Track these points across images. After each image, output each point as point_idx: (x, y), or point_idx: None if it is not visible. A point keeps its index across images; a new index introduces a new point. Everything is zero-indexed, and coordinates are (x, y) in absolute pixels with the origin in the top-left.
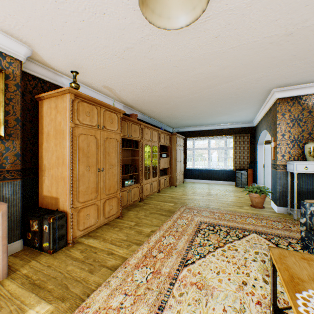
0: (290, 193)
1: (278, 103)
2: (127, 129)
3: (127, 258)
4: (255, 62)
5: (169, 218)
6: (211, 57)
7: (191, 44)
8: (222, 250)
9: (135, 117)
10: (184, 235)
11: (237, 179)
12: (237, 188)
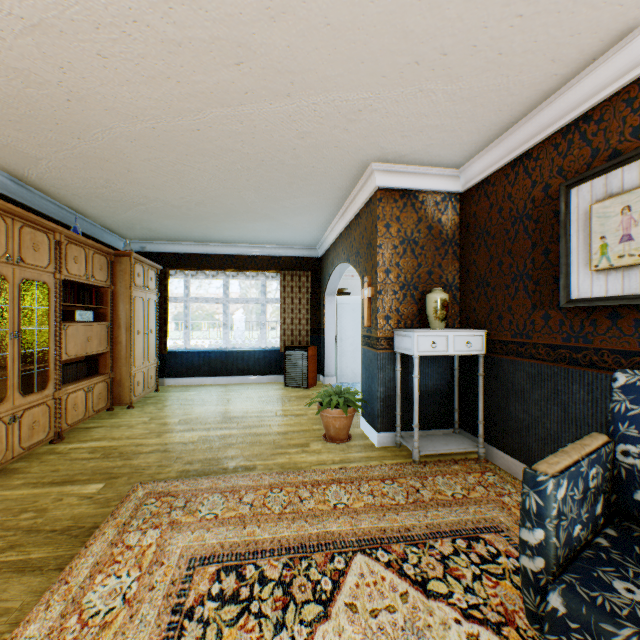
0: (400, 399)
1: (380, 199)
2: None
3: None
4: (363, 33)
5: (49, 588)
6: None
7: None
8: None
9: None
10: None
11: (288, 370)
12: (290, 390)
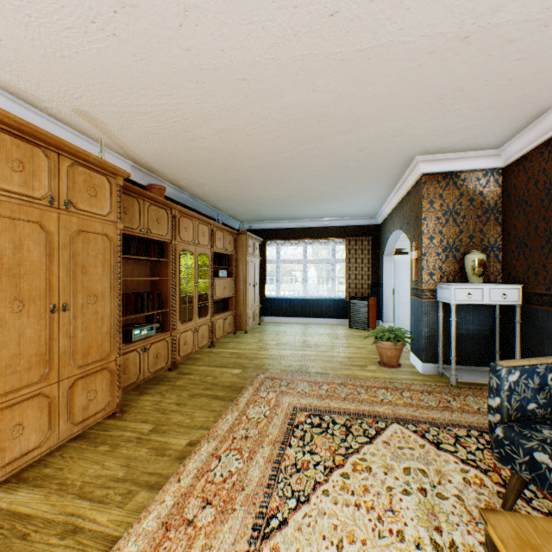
0: (442, 339)
1: (424, 182)
2: (140, 216)
3: (117, 541)
4: (397, 94)
5: (230, 405)
6: (318, 68)
7: (278, 25)
8: (343, 476)
9: (160, 192)
10: (262, 445)
11: (352, 315)
12: (353, 331)
